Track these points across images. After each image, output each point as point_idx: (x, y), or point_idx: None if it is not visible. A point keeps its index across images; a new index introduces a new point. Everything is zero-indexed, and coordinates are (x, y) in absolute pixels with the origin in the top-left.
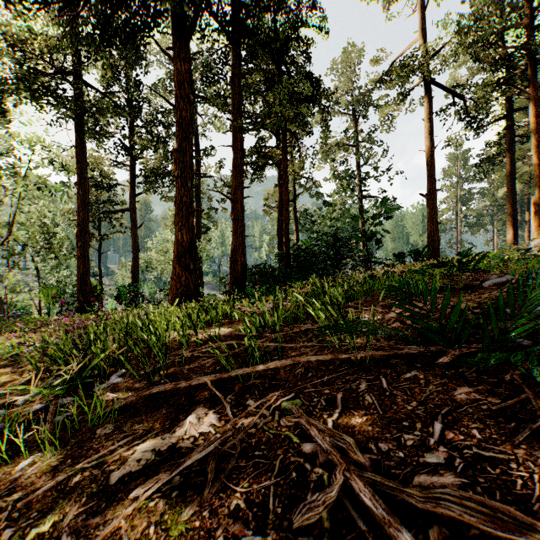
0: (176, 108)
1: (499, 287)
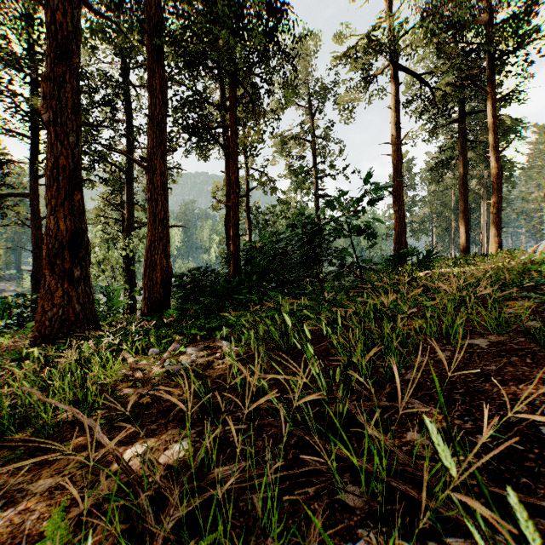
0: (46, 6)
1: None
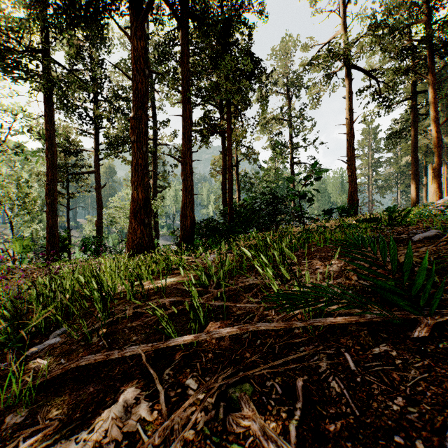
0: (132, 80)
1: (430, 240)
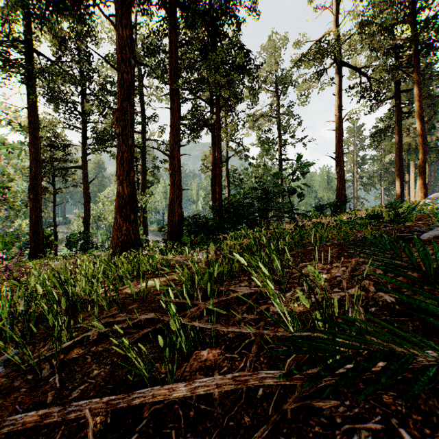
0: (117, 70)
1: None
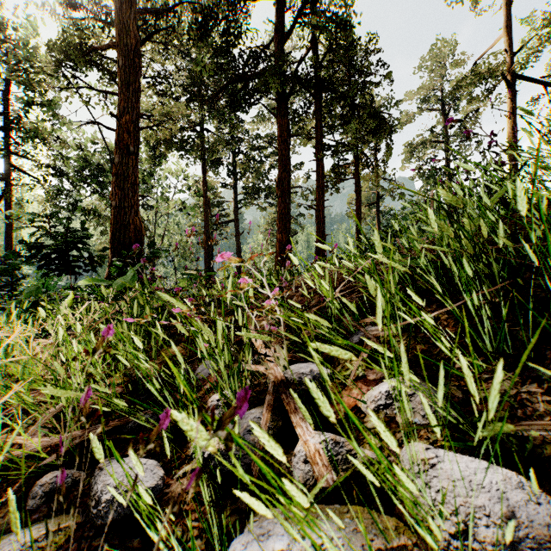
0: (278, 150)
1: None
